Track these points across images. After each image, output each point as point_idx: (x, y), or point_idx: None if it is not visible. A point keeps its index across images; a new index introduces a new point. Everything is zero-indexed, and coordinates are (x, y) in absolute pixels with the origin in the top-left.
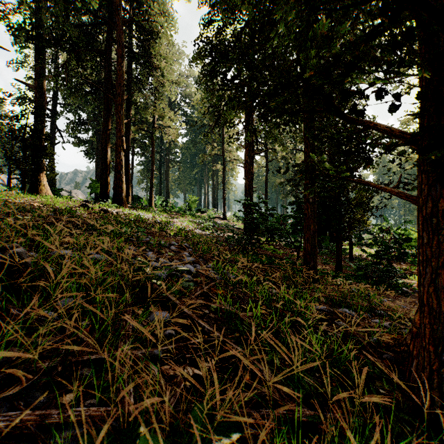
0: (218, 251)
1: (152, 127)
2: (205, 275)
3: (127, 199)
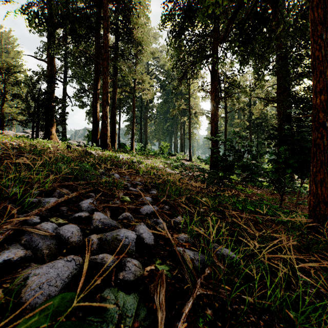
0: (189, 194)
1: (133, 89)
2: (171, 248)
3: (113, 145)
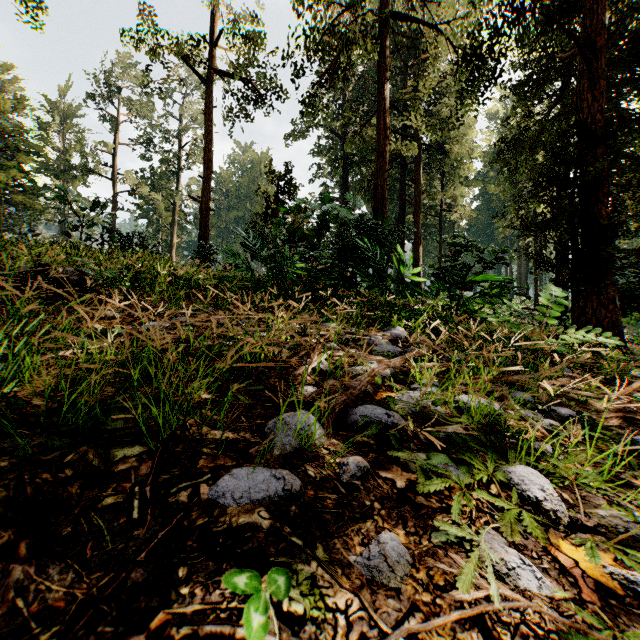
0: None
1: (440, 210)
2: None
3: None
